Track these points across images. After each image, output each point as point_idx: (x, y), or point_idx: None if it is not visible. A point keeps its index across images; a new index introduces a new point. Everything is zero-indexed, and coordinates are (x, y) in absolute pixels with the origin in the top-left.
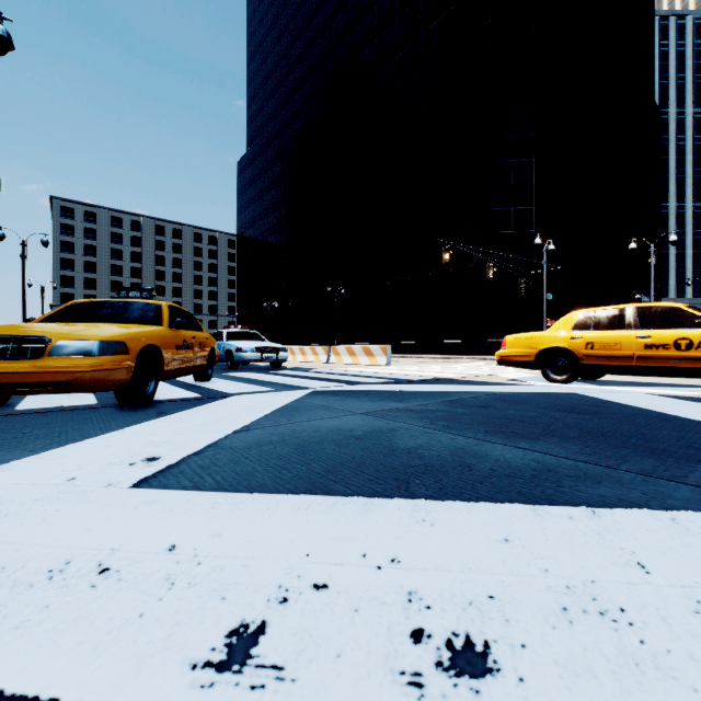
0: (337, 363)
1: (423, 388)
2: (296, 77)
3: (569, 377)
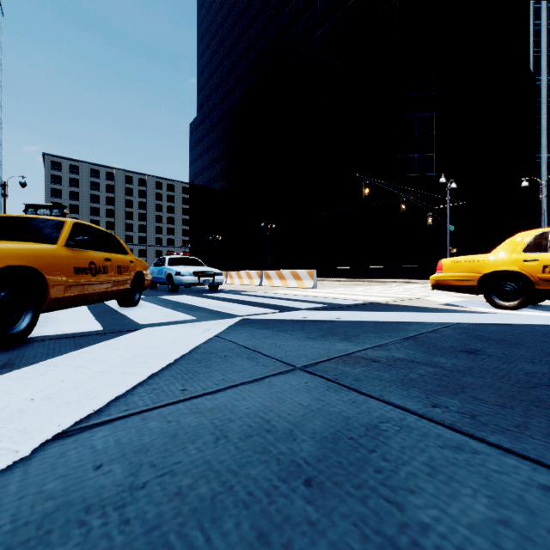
0: (269, 285)
1: (364, 316)
2: (236, 54)
3: (520, 303)
